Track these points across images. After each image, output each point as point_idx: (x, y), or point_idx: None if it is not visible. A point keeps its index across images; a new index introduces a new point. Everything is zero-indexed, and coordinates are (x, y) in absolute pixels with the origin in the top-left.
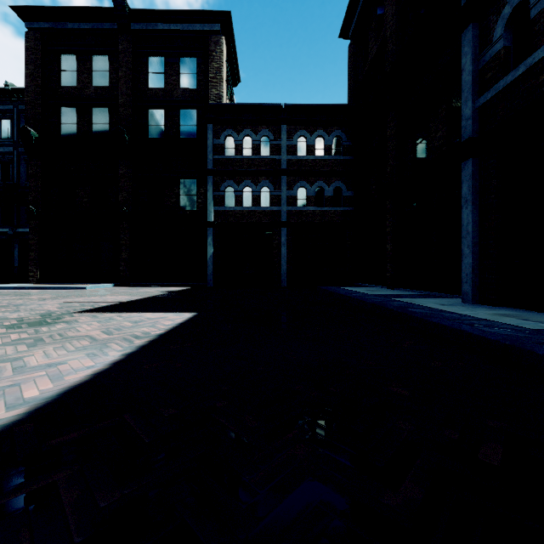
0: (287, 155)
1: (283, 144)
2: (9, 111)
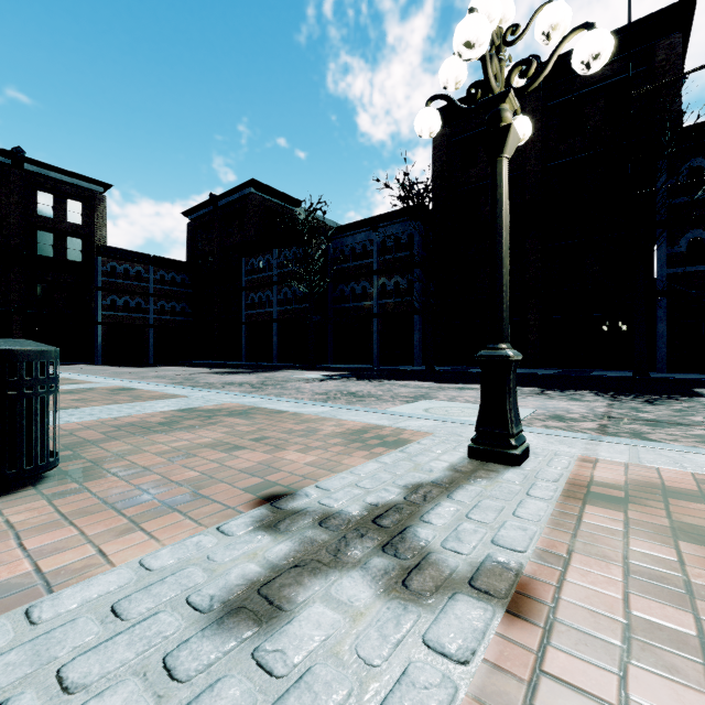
0: (154, 285)
1: (152, 278)
2: None
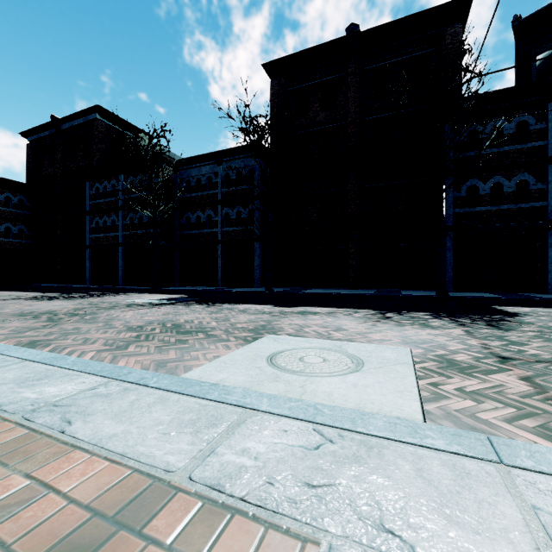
0: None
1: None
2: None
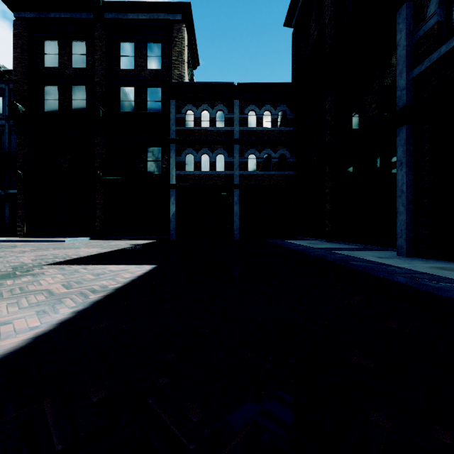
0: (239, 127)
1: (236, 117)
2: (2, 90)
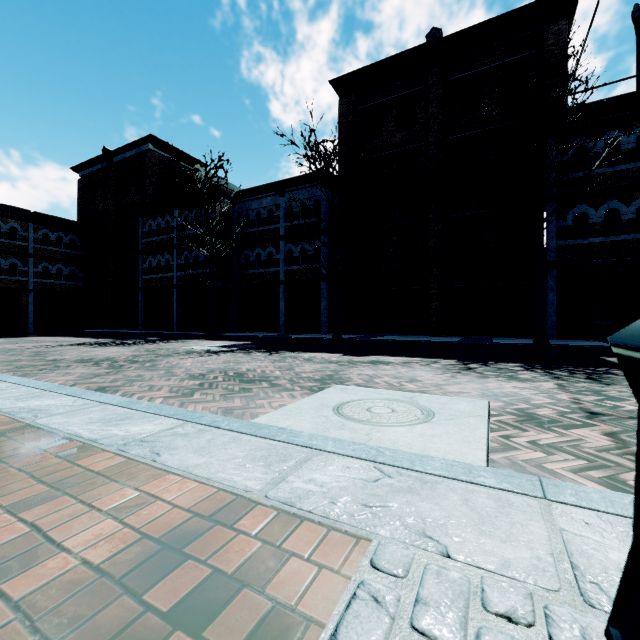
0: (34, 244)
1: (31, 236)
2: None
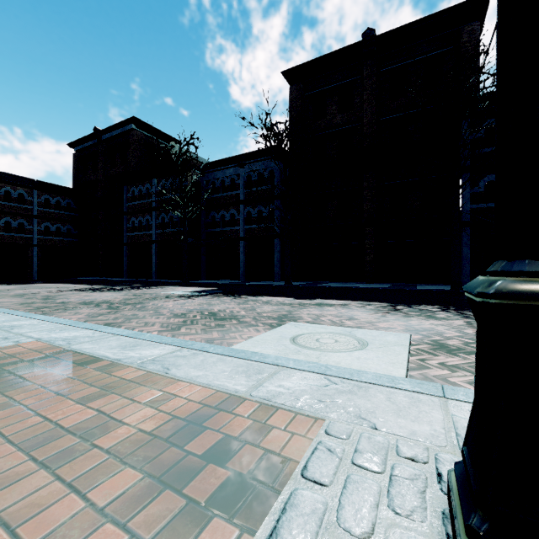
0: (38, 207)
1: (35, 201)
2: None
